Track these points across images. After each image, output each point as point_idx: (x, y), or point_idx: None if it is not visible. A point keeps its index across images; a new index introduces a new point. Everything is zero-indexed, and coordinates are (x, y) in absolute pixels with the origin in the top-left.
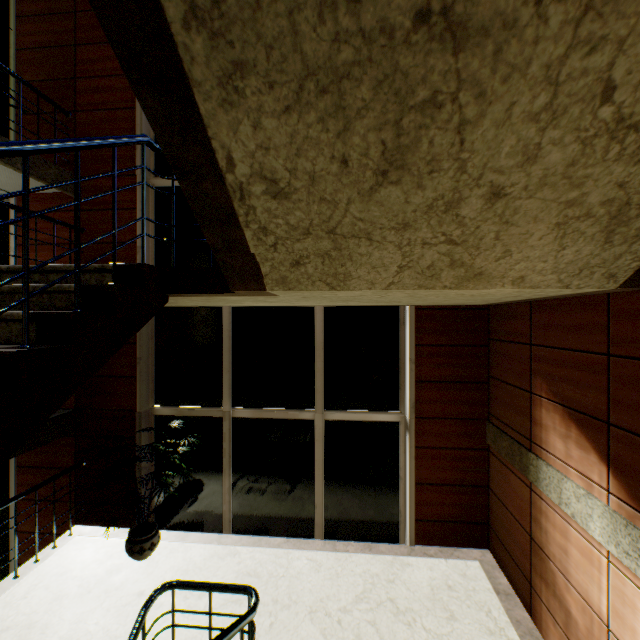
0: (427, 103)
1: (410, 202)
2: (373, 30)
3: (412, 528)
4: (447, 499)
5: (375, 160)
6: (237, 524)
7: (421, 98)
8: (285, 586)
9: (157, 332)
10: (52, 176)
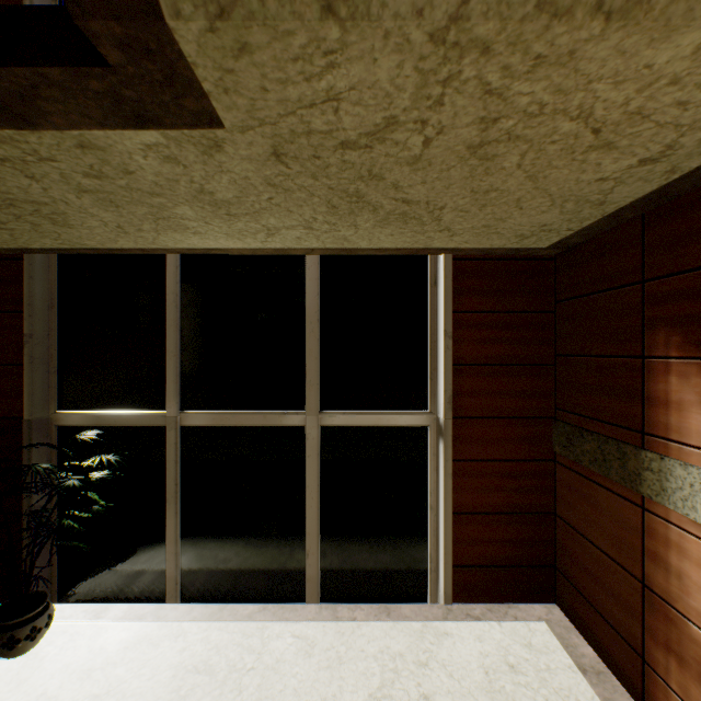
0: None
1: None
2: None
3: (448, 579)
4: (498, 534)
5: None
6: (188, 587)
7: None
8: (254, 687)
9: (62, 298)
10: None
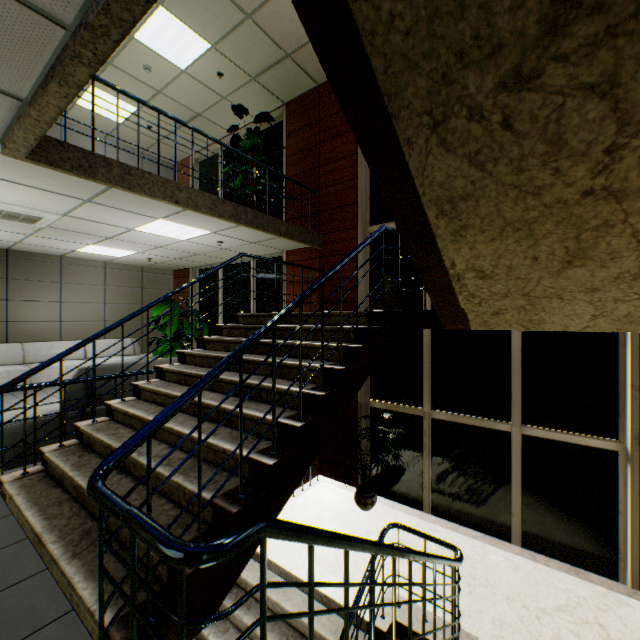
0: (600, 226)
1: (595, 276)
2: (551, 203)
3: (635, 570)
4: None
5: (559, 256)
6: (435, 508)
7: (594, 224)
8: (481, 570)
9: None
10: (309, 239)
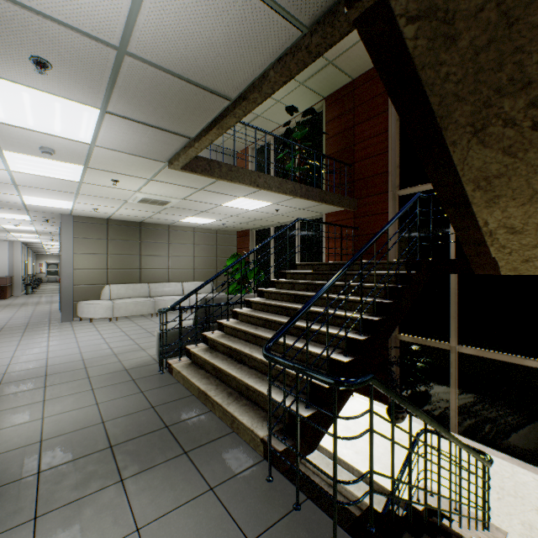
0: None
1: None
2: None
3: None
4: None
5: None
6: (461, 430)
7: None
8: (510, 484)
9: None
10: (346, 204)
